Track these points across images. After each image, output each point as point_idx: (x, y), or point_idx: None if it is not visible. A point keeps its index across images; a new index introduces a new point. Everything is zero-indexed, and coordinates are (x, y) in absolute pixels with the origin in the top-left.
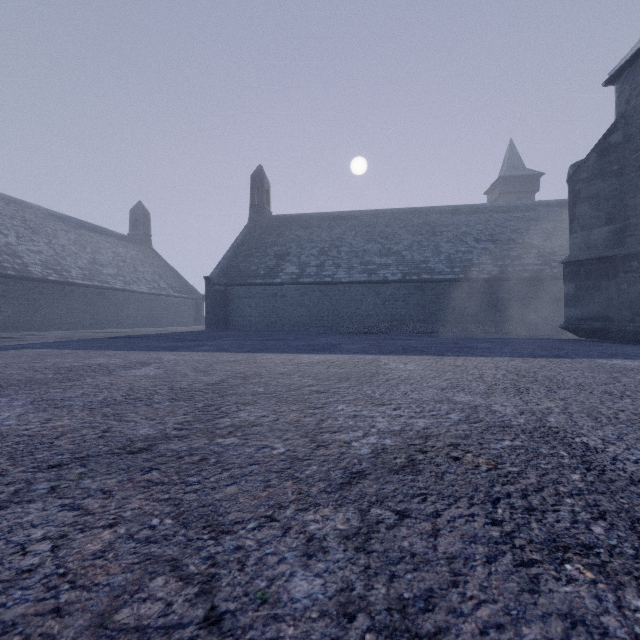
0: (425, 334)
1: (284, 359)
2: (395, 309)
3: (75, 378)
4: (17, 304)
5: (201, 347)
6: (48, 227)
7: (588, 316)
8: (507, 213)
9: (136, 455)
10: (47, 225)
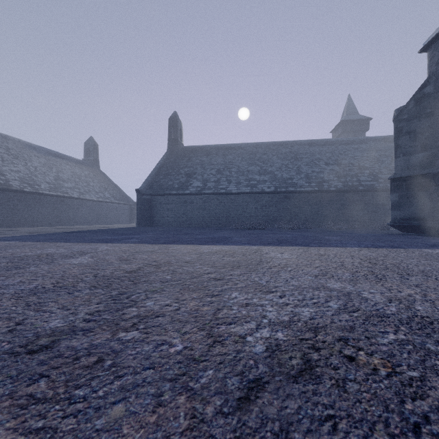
0: (291, 229)
1: (190, 249)
2: (270, 212)
3: (22, 266)
4: (1, 208)
5: (130, 239)
6: (25, 154)
7: (408, 217)
8: (347, 145)
9: (34, 355)
10: (24, 152)
